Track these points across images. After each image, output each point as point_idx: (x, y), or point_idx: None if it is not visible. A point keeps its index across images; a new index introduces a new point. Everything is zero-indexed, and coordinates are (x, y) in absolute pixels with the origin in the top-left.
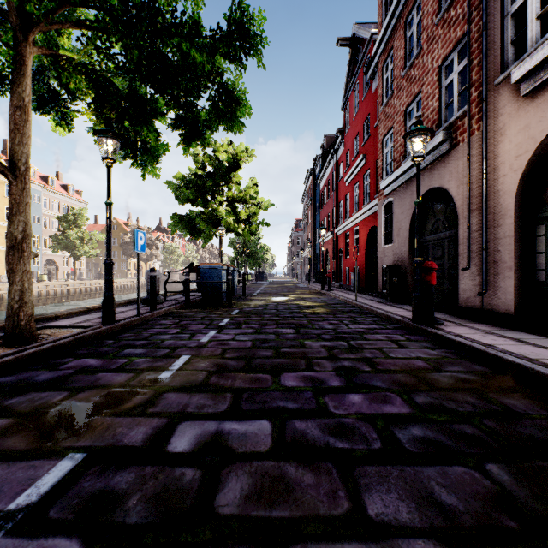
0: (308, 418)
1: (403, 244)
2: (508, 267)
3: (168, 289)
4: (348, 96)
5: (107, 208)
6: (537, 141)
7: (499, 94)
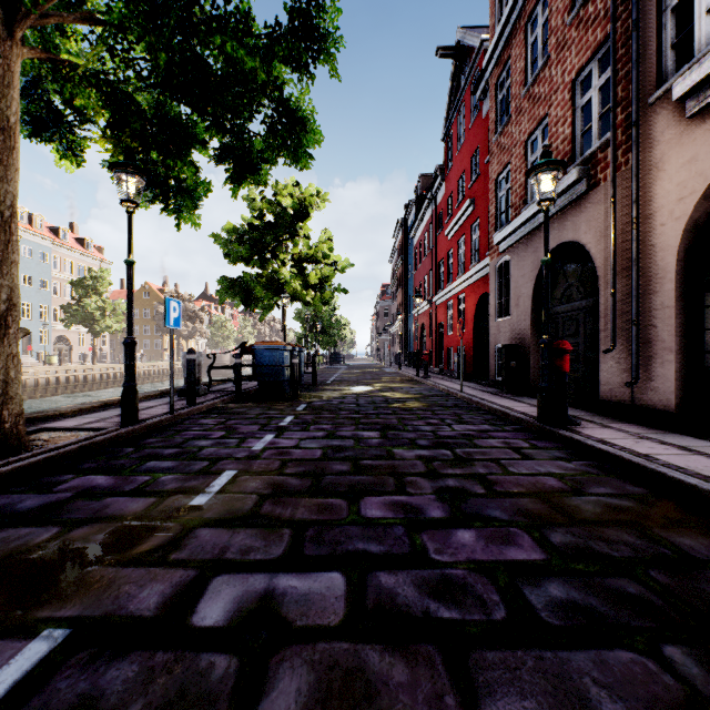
0: (399, 568)
1: (524, 317)
2: (667, 348)
3: (216, 375)
4: (450, 123)
5: (127, 269)
6: (707, 179)
7: (655, 116)
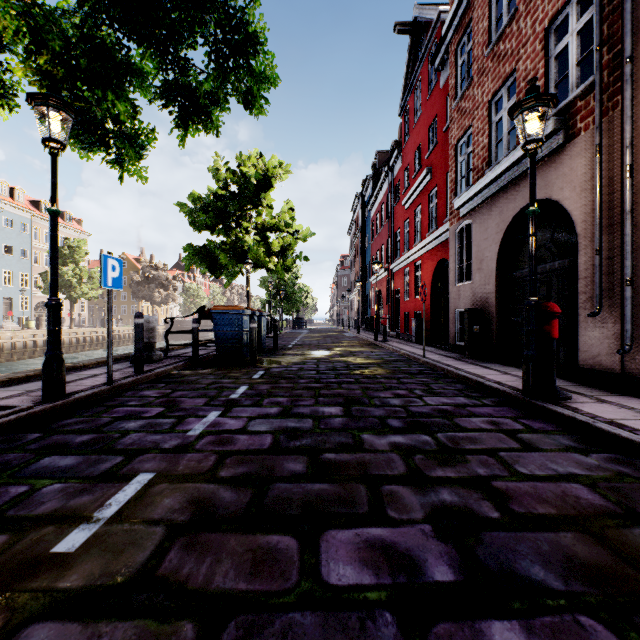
0: None
1: (488, 280)
2: None
3: (187, 339)
4: (407, 97)
5: (50, 219)
6: None
7: None
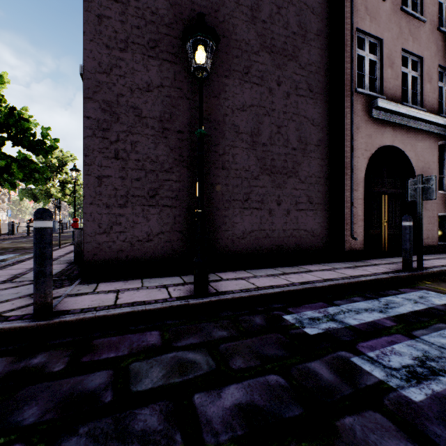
0: None
1: None
2: None
3: None
4: None
5: None
6: None
7: None
